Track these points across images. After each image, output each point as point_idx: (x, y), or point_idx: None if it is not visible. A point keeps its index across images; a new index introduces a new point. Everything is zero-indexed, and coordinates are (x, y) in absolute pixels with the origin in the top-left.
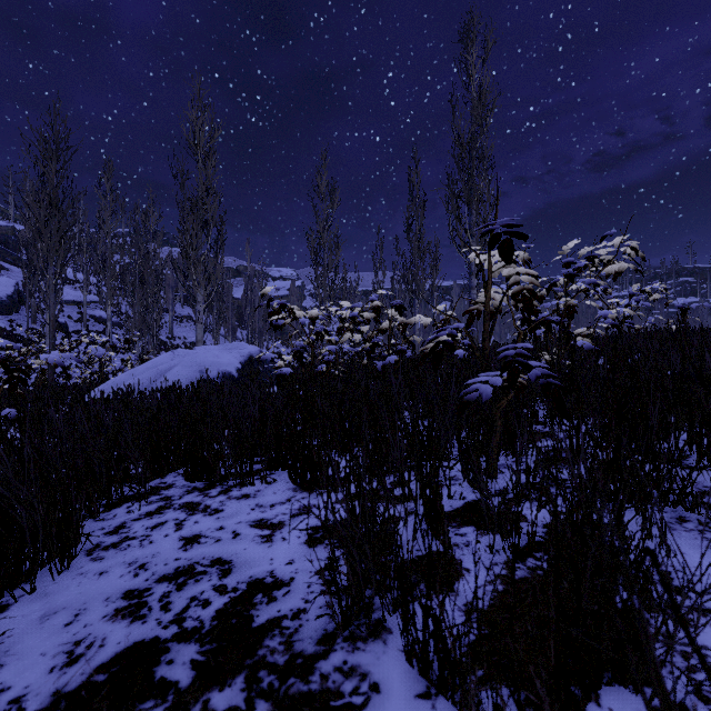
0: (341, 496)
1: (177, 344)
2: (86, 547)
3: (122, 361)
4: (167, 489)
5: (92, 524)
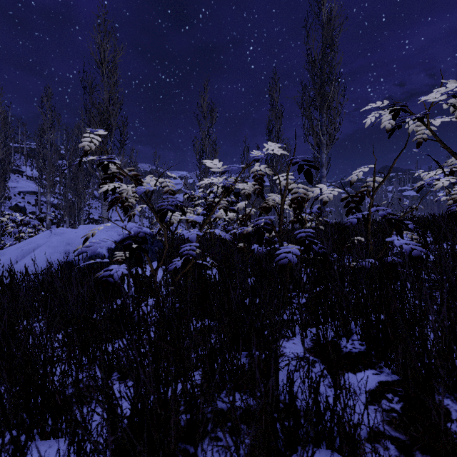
0: None
1: None
2: None
3: None
4: None
5: None
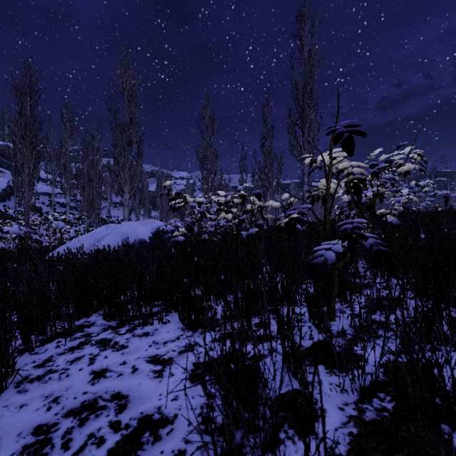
0: (217, 335)
1: (112, 221)
2: (16, 379)
3: (75, 232)
4: (89, 327)
5: (27, 358)
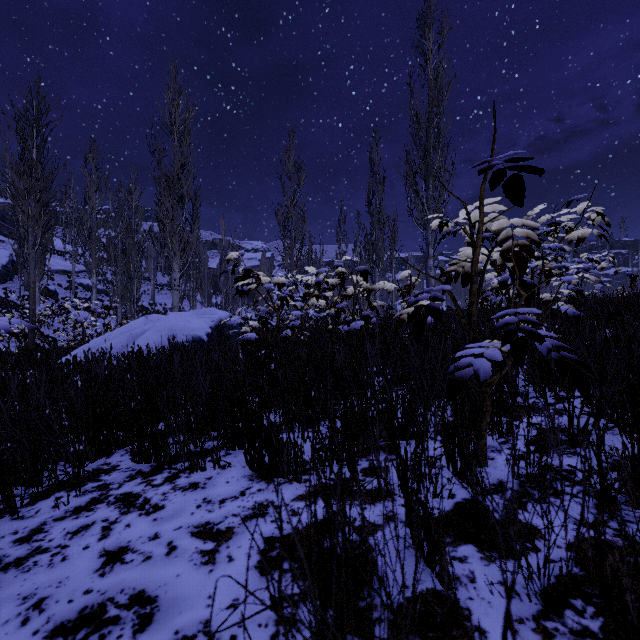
0: (304, 488)
1: (157, 310)
2: None
3: (104, 325)
4: (108, 473)
5: (6, 525)
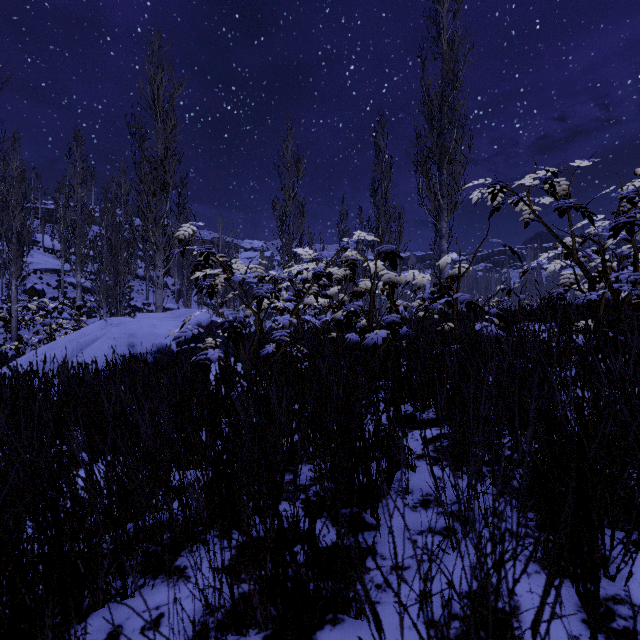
0: None
1: (151, 310)
2: None
3: None
4: None
5: None
